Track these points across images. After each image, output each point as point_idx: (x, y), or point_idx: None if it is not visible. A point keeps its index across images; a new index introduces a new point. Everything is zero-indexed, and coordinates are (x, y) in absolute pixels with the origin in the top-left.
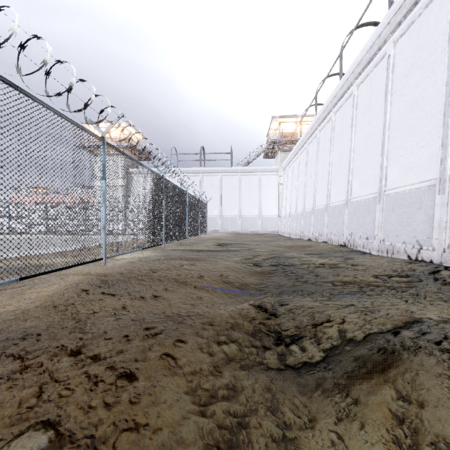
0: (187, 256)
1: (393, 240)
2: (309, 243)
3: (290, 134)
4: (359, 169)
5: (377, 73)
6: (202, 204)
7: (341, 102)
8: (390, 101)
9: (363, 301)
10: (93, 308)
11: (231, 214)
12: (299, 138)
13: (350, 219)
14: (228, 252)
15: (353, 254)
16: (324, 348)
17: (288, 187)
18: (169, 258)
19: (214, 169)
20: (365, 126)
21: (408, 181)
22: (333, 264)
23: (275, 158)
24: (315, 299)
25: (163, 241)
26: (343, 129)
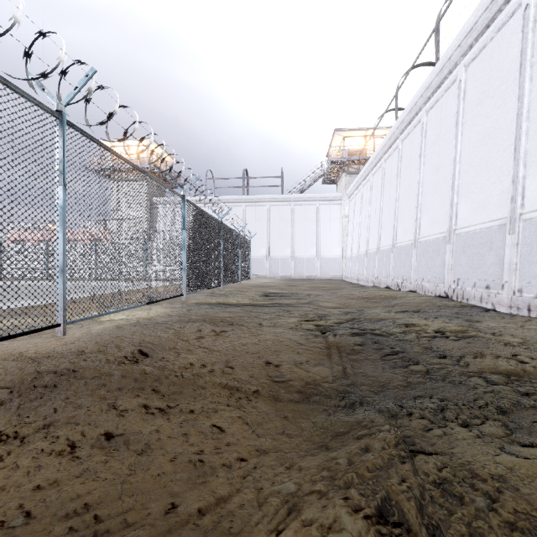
0: (214, 316)
1: None
2: (391, 293)
3: (357, 152)
4: (471, 185)
5: (502, 39)
6: (244, 240)
7: (437, 94)
8: (530, 75)
9: None
10: None
11: (282, 255)
12: (369, 157)
13: (455, 259)
14: (279, 307)
15: (469, 311)
16: None
17: (355, 219)
18: (186, 319)
19: (260, 198)
20: (481, 121)
21: None
22: (458, 332)
23: (337, 183)
24: (475, 428)
25: (184, 291)
26: (441, 132)
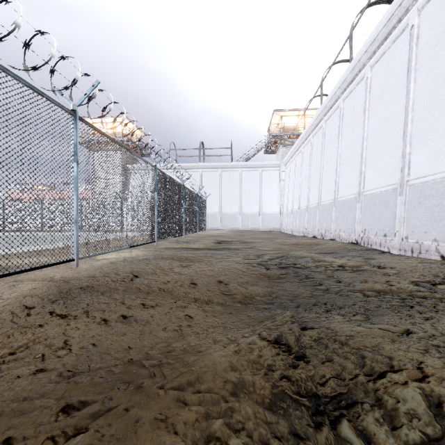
0: (180, 256)
1: (420, 238)
2: (315, 241)
3: (291, 128)
4: (374, 158)
5: (396, 49)
6: (201, 199)
7: (351, 87)
8: (414, 78)
9: (418, 322)
10: (14, 343)
11: (231, 211)
12: (301, 132)
13: (363, 214)
14: (228, 250)
15: (370, 253)
16: (409, 440)
17: (290, 182)
18: (159, 258)
19: (214, 165)
20: (382, 109)
21: (439, 167)
22: (355, 265)
23: (276, 153)
24: (347, 318)
25: (156, 238)
26: (353, 116)
